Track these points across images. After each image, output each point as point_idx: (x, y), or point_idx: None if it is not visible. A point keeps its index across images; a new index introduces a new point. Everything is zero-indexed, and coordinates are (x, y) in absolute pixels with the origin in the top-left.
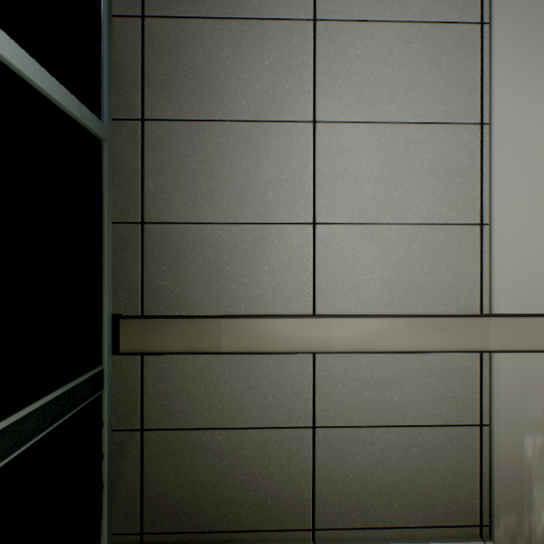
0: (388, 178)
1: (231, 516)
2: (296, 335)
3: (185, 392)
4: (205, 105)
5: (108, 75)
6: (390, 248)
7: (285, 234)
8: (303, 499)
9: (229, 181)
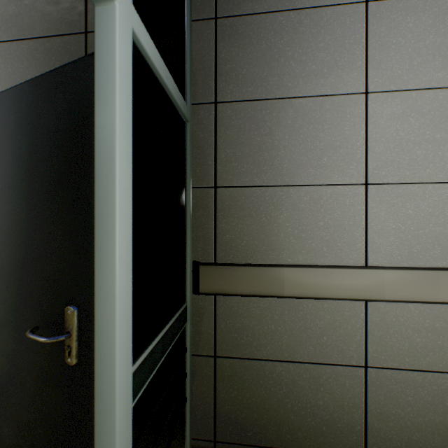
0: (440, 140)
1: (290, 437)
2: (351, 284)
3: (250, 328)
4: (267, 86)
5: (190, 68)
6: (442, 205)
7: (338, 194)
8: (356, 430)
9: (287, 149)
